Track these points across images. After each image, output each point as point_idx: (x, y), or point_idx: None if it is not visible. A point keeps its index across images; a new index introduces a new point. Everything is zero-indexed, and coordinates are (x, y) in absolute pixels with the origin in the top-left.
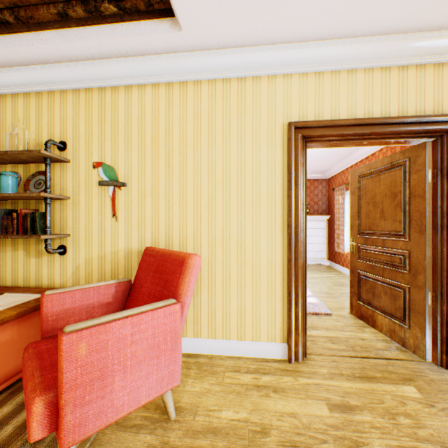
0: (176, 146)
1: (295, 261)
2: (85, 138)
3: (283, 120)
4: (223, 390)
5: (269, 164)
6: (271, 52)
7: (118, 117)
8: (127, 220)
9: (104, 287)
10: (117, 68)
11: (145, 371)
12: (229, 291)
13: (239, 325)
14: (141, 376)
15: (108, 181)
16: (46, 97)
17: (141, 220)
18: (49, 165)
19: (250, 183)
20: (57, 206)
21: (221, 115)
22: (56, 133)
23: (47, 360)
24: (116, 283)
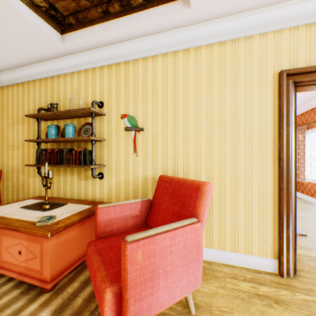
0: (180, 99)
1: (286, 190)
2: (115, 98)
3: (273, 69)
4: (228, 294)
5: (260, 107)
6: (264, 13)
7: (138, 81)
8: (144, 155)
9: (134, 204)
10: (137, 46)
11: (179, 275)
12: (224, 212)
13: (232, 239)
14: (176, 280)
15: (131, 127)
16: (90, 72)
17: (154, 155)
18: (94, 118)
19: (242, 124)
20: (97, 145)
21: (217, 72)
22: (97, 96)
23: (105, 256)
24: (141, 201)
